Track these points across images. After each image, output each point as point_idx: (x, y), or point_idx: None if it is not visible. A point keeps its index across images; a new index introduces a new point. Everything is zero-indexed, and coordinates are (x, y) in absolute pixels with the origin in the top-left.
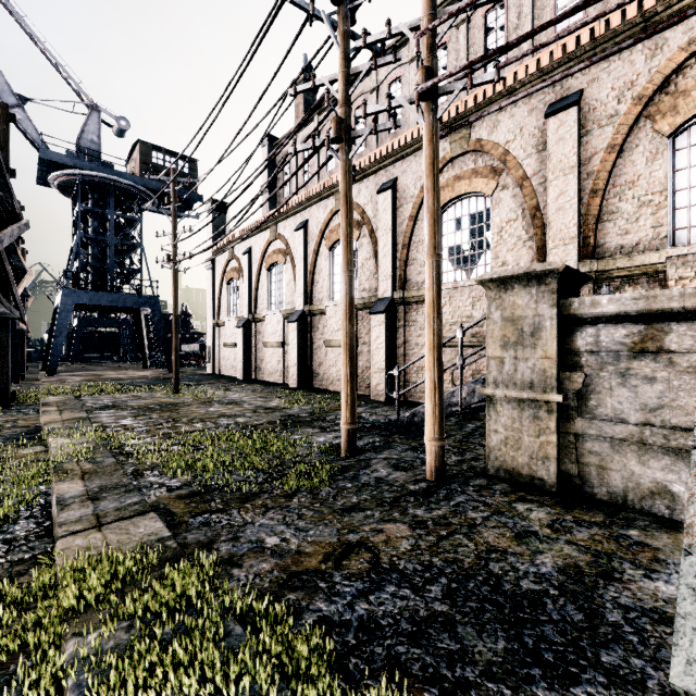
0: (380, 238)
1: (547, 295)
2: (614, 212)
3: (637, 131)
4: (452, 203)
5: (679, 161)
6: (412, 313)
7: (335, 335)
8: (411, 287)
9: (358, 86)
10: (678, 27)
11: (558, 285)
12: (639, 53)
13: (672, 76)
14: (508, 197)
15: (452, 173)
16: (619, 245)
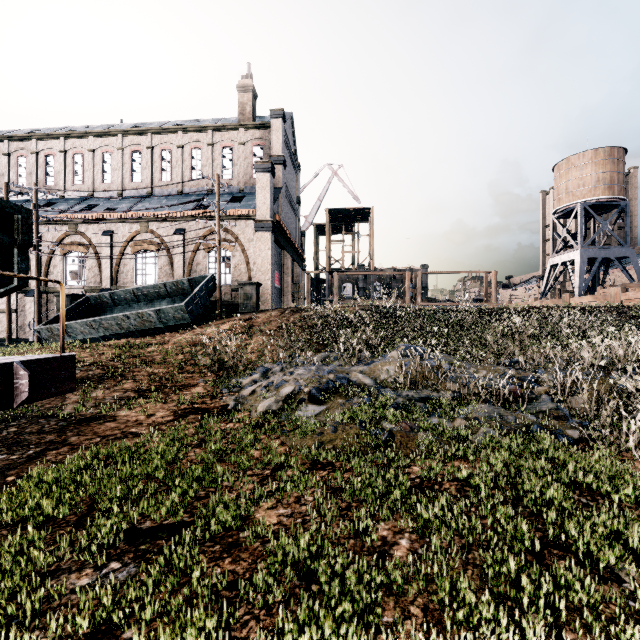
0: (32, 260)
1: (69, 300)
2: (123, 272)
3: (128, 249)
4: (71, 252)
5: (138, 261)
6: (51, 297)
7: (1, 306)
8: (51, 285)
9: (21, 143)
10: (135, 225)
11: (71, 298)
12: (127, 228)
13: (135, 238)
14: (92, 257)
15: (71, 240)
16: (124, 282)
